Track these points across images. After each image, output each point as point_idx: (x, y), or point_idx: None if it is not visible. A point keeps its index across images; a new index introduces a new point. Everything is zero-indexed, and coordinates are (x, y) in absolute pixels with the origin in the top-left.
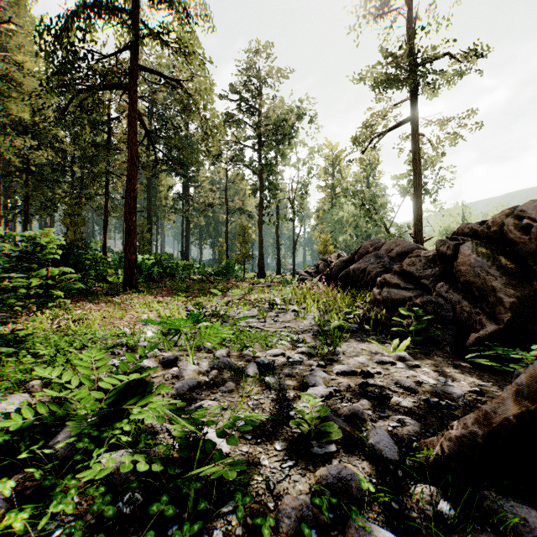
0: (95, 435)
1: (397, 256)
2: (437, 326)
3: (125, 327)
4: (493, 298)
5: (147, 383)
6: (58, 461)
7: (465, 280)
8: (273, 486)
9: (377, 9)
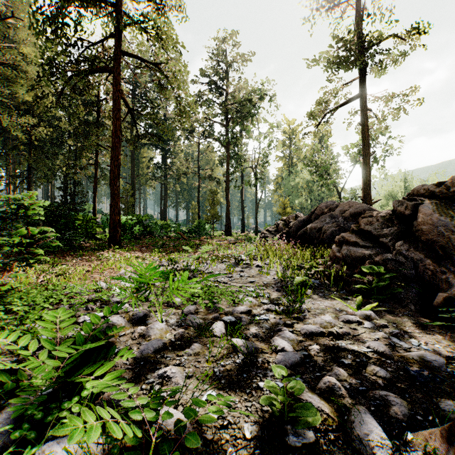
0: (38, 417)
1: (350, 216)
2: (398, 284)
3: (102, 282)
4: None
5: (112, 344)
6: None
7: (426, 239)
8: None
9: None
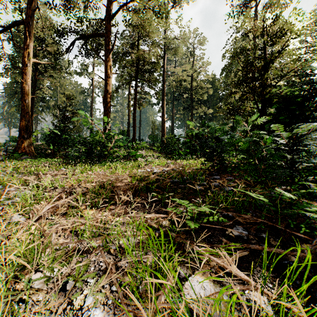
0: None
1: None
2: None
3: None
4: None
5: None
6: None
7: None
8: None
9: None
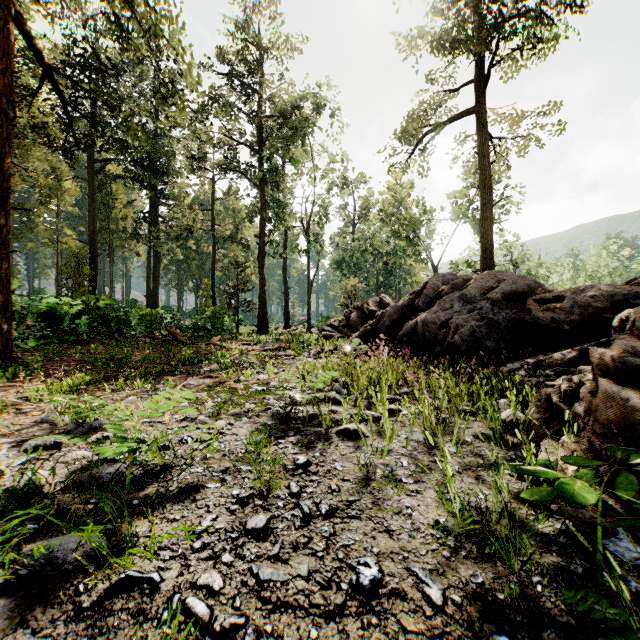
0: None
1: (503, 298)
2: None
3: None
4: None
5: None
6: None
7: None
8: None
9: None
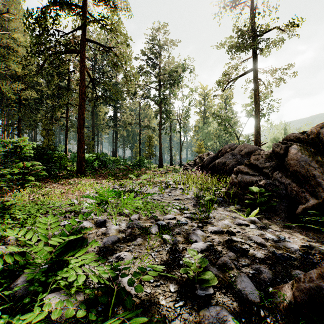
0: (43, 280)
1: (245, 154)
2: (275, 200)
3: (74, 199)
4: (313, 182)
5: (84, 239)
6: (13, 303)
7: (293, 170)
8: (169, 323)
9: (232, 2)
